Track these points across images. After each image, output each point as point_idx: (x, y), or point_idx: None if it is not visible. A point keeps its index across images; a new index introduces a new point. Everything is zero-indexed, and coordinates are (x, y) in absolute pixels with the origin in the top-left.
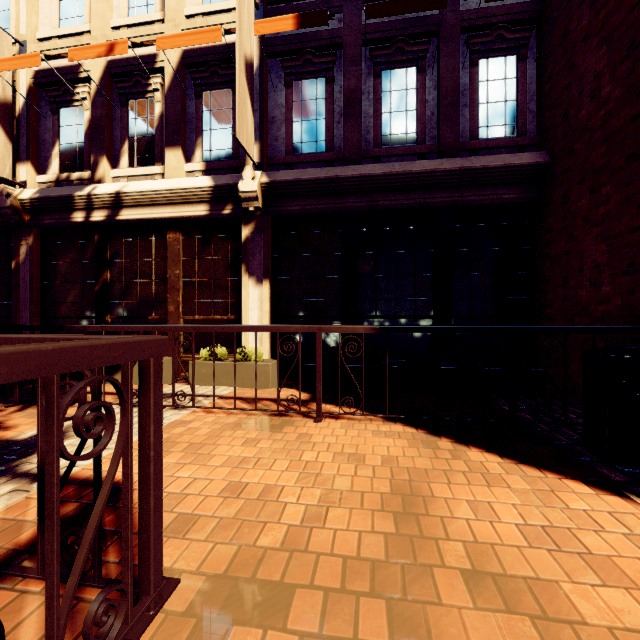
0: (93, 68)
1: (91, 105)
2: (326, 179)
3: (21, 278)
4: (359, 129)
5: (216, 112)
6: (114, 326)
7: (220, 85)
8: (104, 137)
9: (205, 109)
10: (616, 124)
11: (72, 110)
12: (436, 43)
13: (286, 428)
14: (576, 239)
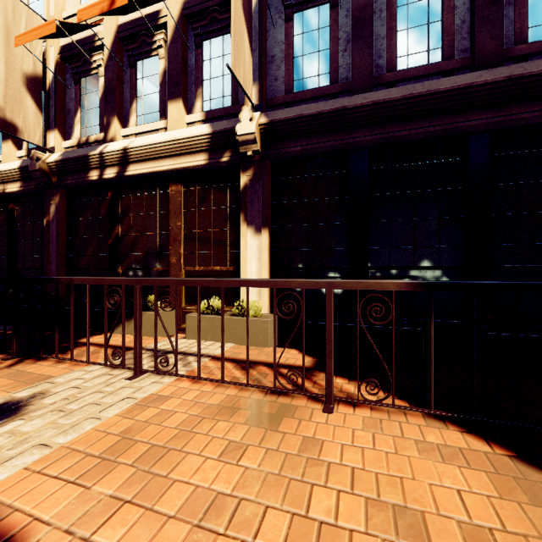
0: (106, 35)
1: (104, 70)
2: (331, 112)
3: (51, 234)
4: (370, 52)
5: (215, 60)
6: (96, 278)
7: (219, 31)
8: (115, 98)
9: (205, 59)
10: None
11: (91, 78)
12: None
13: (285, 420)
14: None
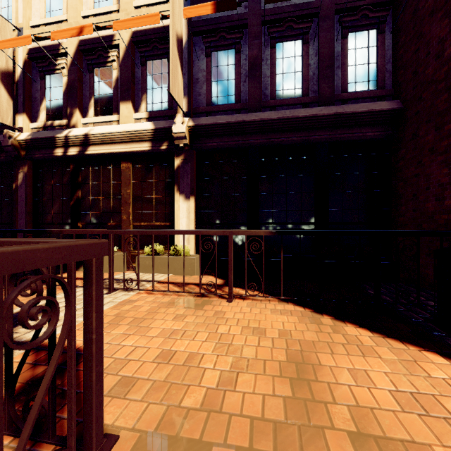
0: (69, 46)
1: (68, 72)
2: (235, 123)
3: (19, 196)
4: (260, 86)
5: (156, 76)
6: (81, 230)
7: (159, 56)
8: (77, 95)
9: (148, 74)
10: None
11: (54, 76)
12: (316, 22)
13: (206, 306)
14: (424, 165)
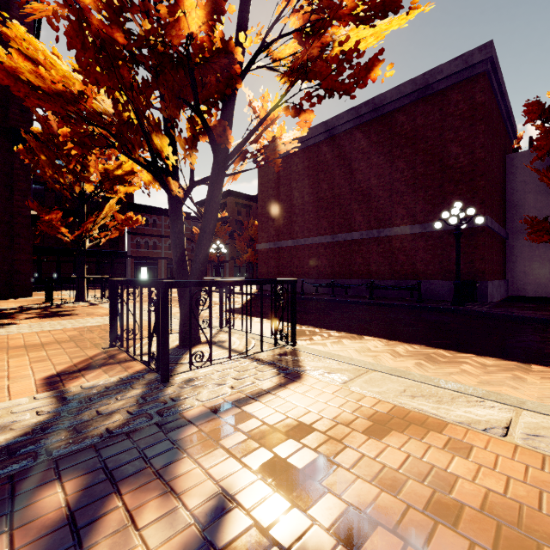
0: None
1: None
2: None
3: None
4: None
5: None
6: None
7: None
8: None
9: None
10: None
11: None
12: None
13: None
14: None
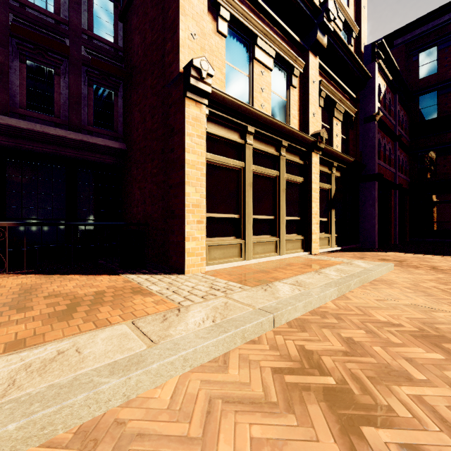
0: None
1: None
2: None
3: None
4: (7, 92)
5: None
6: None
7: None
8: None
9: None
10: (142, 146)
11: None
12: (68, 63)
13: None
14: (133, 187)
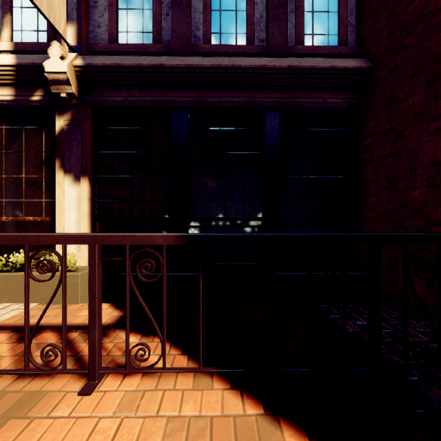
0: None
1: None
2: (150, 67)
3: None
4: (187, 20)
5: None
6: None
7: None
8: None
9: None
10: None
11: None
12: None
13: (11, 424)
14: (406, 138)
